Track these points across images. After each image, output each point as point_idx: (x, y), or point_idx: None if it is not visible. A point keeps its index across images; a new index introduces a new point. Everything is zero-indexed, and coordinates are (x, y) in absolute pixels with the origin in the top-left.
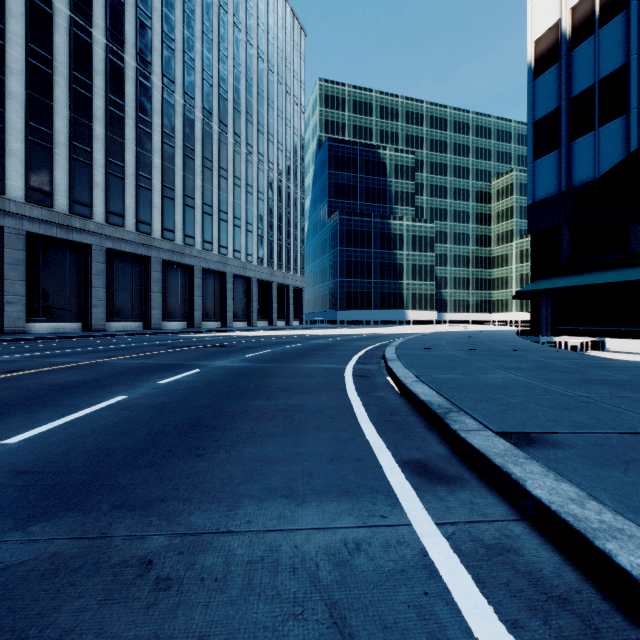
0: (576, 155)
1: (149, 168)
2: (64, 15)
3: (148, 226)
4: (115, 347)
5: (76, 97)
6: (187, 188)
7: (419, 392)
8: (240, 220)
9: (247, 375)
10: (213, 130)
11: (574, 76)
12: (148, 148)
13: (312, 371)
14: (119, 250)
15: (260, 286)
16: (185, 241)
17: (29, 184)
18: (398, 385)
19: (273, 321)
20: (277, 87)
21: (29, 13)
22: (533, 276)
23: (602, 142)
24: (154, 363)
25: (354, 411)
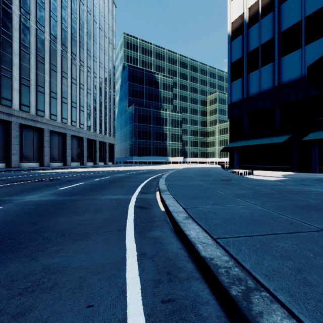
0: (250, 81)
1: (10, 64)
2: None
3: (9, 101)
4: None
5: None
6: (39, 80)
7: (195, 239)
8: (76, 103)
9: (41, 212)
10: (57, 48)
11: (250, 42)
12: (9, 51)
13: (103, 203)
14: None
15: (88, 142)
16: (37, 113)
17: None
18: (171, 219)
19: (96, 162)
20: (99, 31)
21: None
22: (231, 140)
23: (262, 75)
24: None
25: (125, 277)
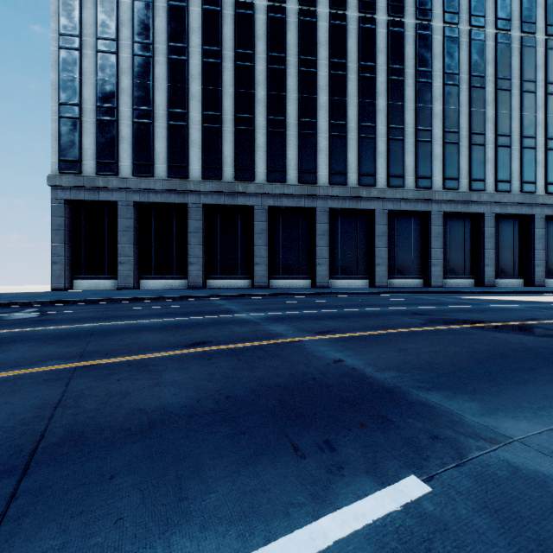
0: None
1: (428, 119)
2: (354, 19)
3: (427, 180)
4: (362, 311)
5: (363, 84)
6: (474, 125)
7: None
8: None
9: None
10: (511, 39)
11: None
12: (427, 99)
13: None
14: (399, 210)
15: None
16: (471, 186)
17: (331, 170)
18: None
19: None
20: None
21: (331, 36)
22: None
23: None
24: (350, 371)
25: None
